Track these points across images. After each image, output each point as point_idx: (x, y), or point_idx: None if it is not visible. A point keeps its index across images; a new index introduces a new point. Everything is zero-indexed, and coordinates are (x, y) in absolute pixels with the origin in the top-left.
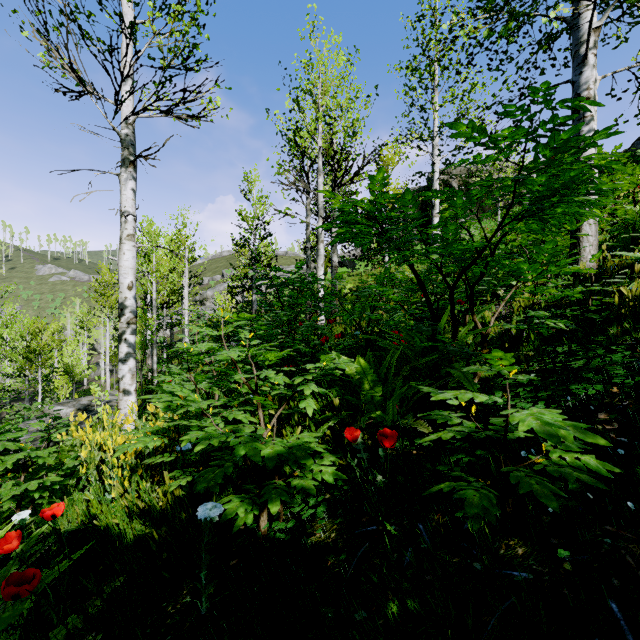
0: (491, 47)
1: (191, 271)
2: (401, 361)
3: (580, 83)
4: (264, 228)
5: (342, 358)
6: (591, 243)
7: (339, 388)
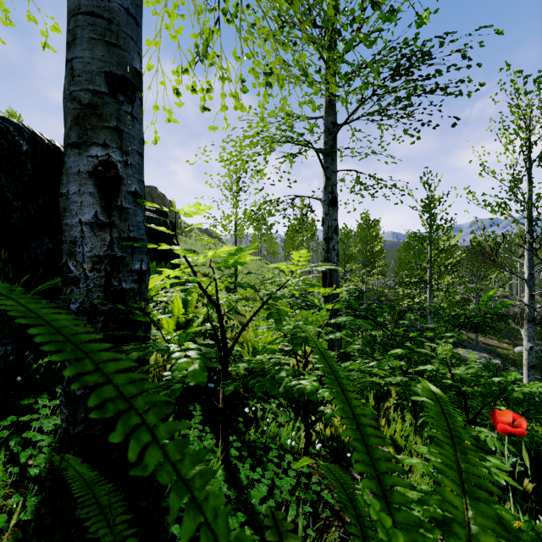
0: None
1: None
2: None
3: None
4: None
5: None
6: None
7: None
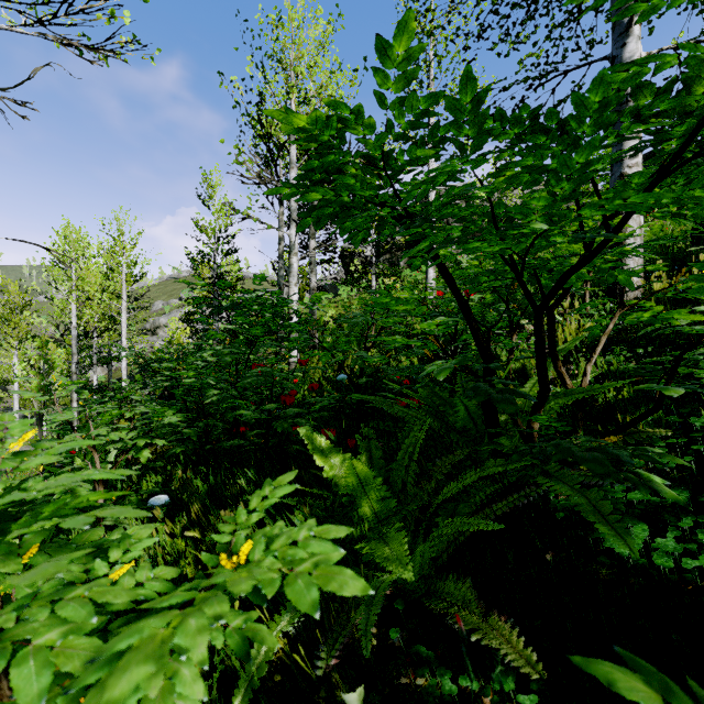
0: (508, 15)
1: (134, 292)
2: (424, 442)
3: (623, 58)
4: (228, 242)
5: (306, 525)
6: (636, 261)
7: (310, 507)
